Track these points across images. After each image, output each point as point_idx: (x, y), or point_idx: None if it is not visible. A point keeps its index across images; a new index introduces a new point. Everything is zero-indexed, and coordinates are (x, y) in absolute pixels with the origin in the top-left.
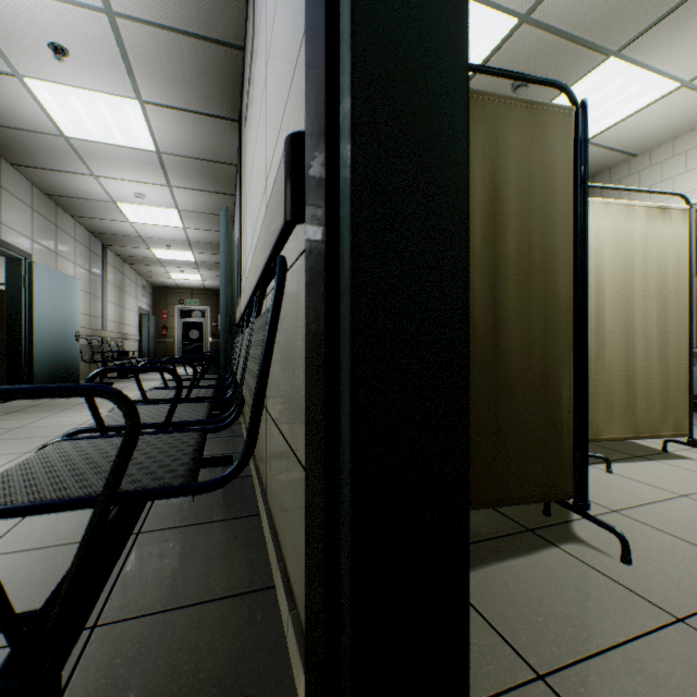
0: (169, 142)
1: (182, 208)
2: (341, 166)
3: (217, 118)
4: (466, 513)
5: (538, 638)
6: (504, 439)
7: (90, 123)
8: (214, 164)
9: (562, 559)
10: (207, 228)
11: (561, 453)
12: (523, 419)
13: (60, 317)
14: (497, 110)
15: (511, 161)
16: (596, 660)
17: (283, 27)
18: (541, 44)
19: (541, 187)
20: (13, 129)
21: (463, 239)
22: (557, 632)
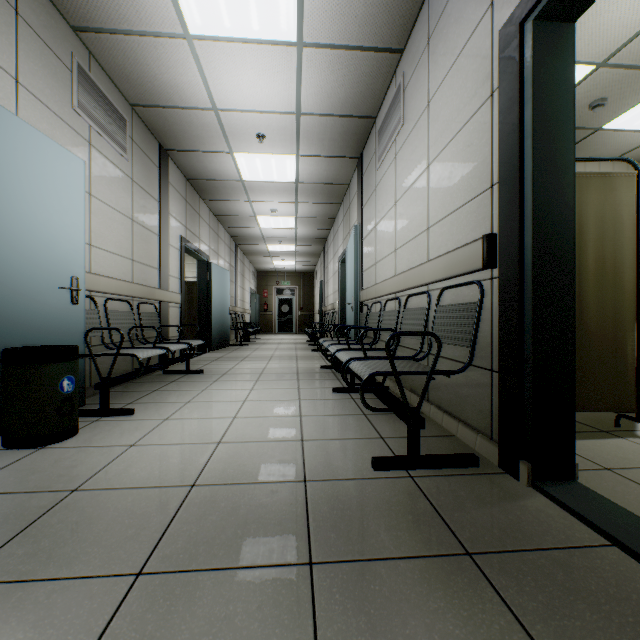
0: (306, 176)
1: (299, 216)
2: (525, 259)
3: (344, 158)
4: (573, 378)
5: (606, 461)
6: (586, 372)
7: (261, 171)
8: (332, 186)
9: (625, 442)
10: (312, 227)
11: (626, 383)
12: (598, 362)
13: (222, 298)
14: (580, 182)
15: (590, 210)
16: (639, 469)
17: (460, 165)
18: (617, 76)
19: (612, 223)
20: (214, 180)
21: (572, 281)
22: (618, 461)
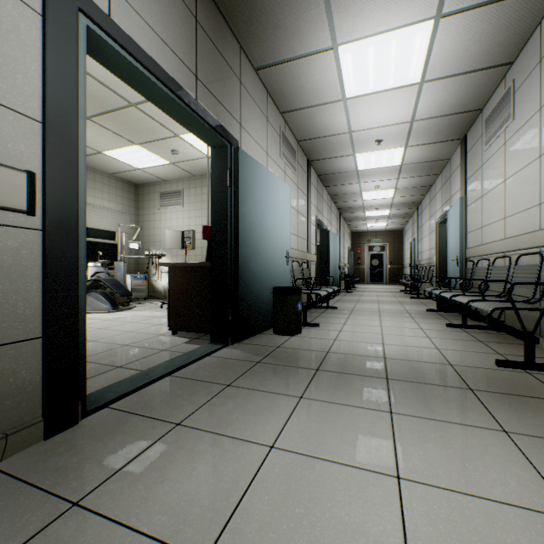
0: (410, 159)
1: (398, 188)
2: None
3: (447, 141)
4: None
5: None
6: None
7: (373, 162)
8: (432, 162)
9: None
10: (408, 195)
11: None
12: None
13: (334, 256)
14: None
15: None
16: None
17: None
18: None
19: None
20: (336, 173)
21: None
22: None
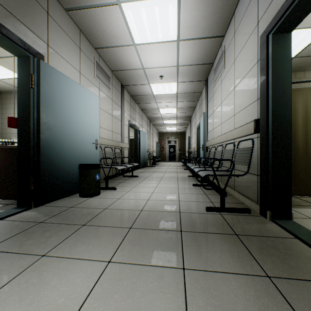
0: (181, 90)
1: (178, 107)
2: (269, 129)
3: (198, 81)
4: (290, 178)
5: None
6: (309, 178)
7: (161, 90)
8: (193, 93)
9: None
10: (184, 112)
11: None
12: None
13: (144, 145)
14: (306, 91)
15: None
16: None
17: (246, 89)
18: None
19: None
20: (141, 95)
21: (290, 138)
22: None
